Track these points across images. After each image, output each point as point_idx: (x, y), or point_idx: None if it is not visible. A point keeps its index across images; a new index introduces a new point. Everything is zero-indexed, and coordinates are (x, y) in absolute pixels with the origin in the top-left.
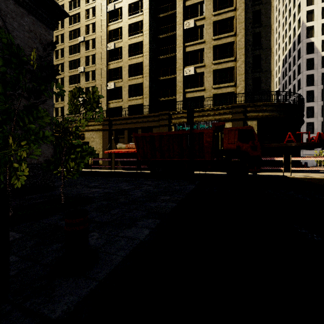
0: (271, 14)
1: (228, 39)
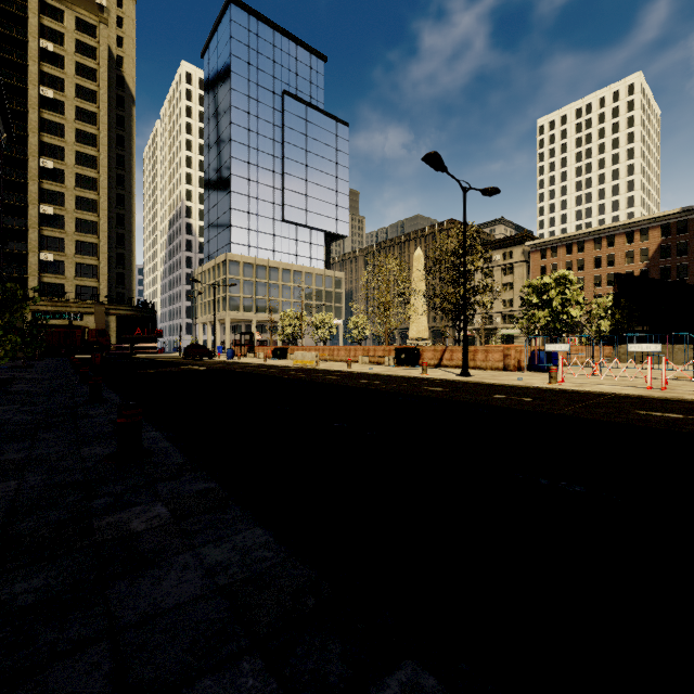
0: (133, 223)
1: (92, 240)
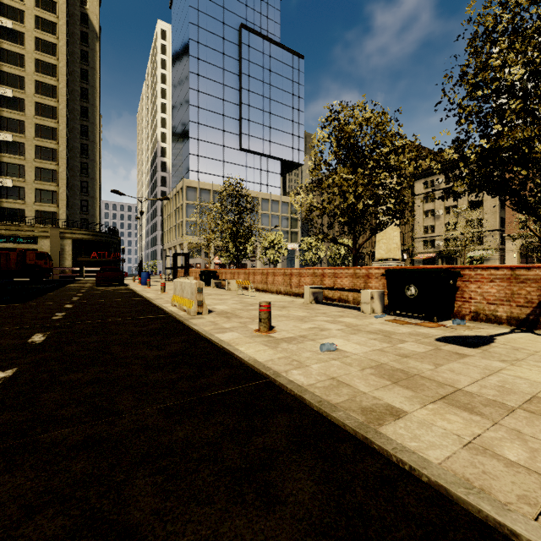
0: (97, 153)
1: (51, 166)
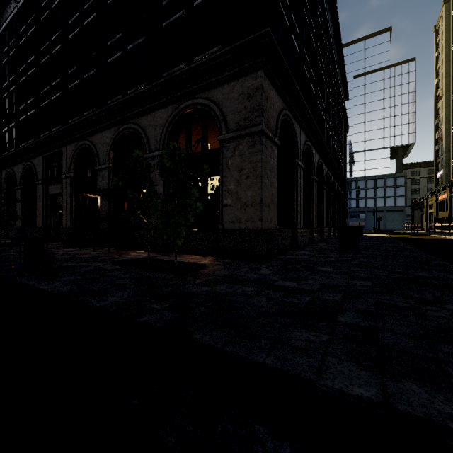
0: None
1: None
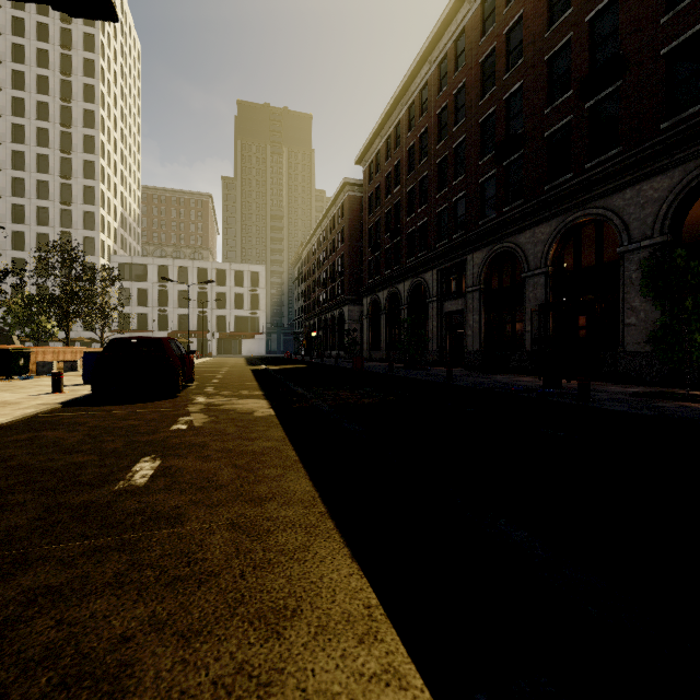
0: None
1: None
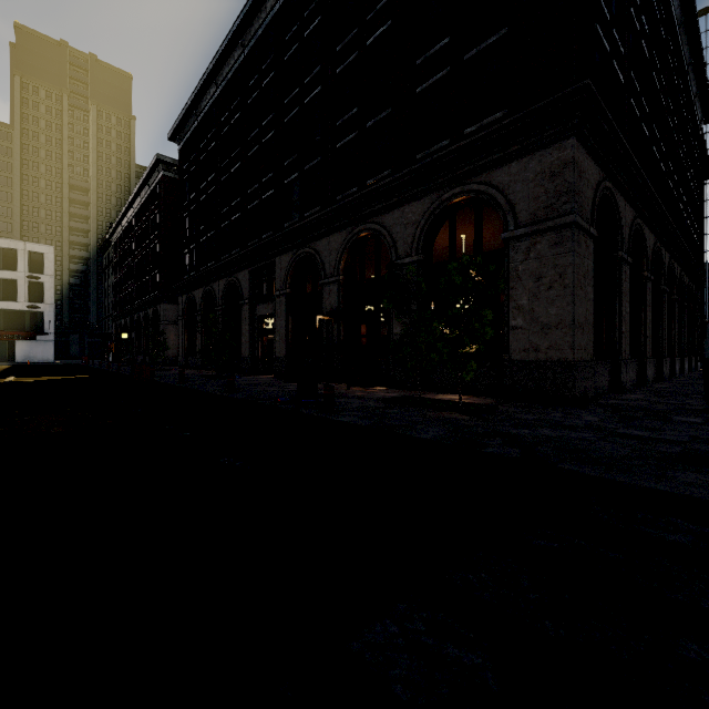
0: None
1: None
